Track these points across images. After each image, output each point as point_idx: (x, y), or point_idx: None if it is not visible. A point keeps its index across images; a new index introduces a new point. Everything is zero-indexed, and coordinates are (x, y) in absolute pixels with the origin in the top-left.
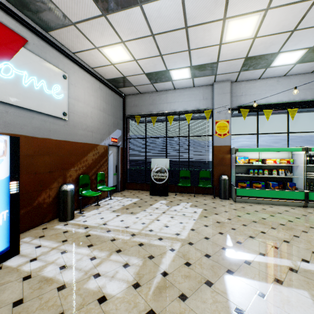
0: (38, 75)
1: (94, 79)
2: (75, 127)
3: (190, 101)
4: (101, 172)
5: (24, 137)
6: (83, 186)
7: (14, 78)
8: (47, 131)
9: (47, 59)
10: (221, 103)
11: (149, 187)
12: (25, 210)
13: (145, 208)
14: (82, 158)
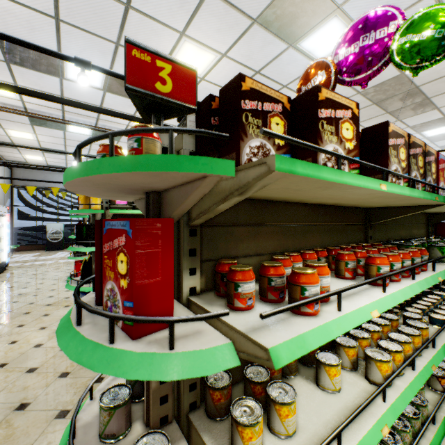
0: None
1: (1, 163)
2: None
3: None
4: None
5: None
6: None
7: None
8: None
9: None
10: None
11: (41, 247)
12: None
13: (54, 254)
14: None
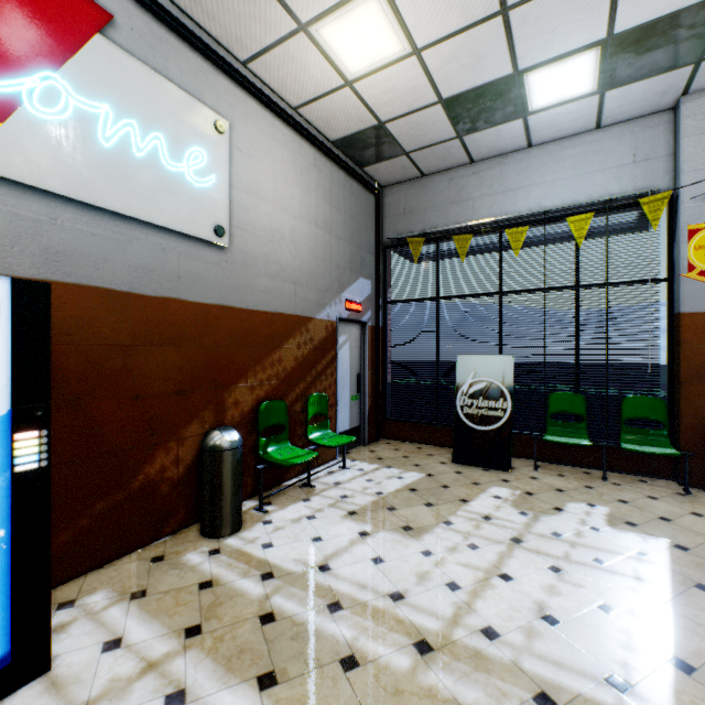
0: (142, 118)
1: (300, 140)
2: (250, 270)
3: (584, 175)
4: (318, 394)
5: (105, 293)
6: (270, 430)
7: (74, 121)
8: (172, 279)
9: (172, 76)
10: None
11: (447, 437)
12: (107, 503)
13: (449, 512)
14: (267, 354)
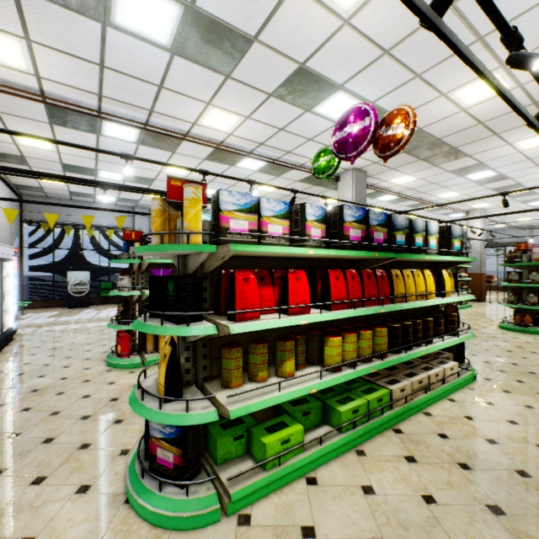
0: None
1: (6, 187)
2: None
3: (112, 217)
4: None
5: None
6: None
7: None
8: None
9: None
10: (142, 225)
11: (60, 303)
12: None
13: (78, 313)
14: None
